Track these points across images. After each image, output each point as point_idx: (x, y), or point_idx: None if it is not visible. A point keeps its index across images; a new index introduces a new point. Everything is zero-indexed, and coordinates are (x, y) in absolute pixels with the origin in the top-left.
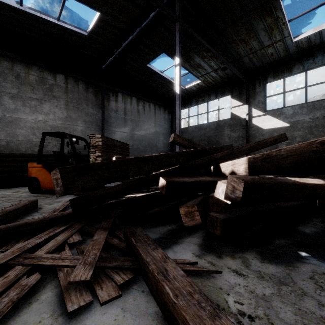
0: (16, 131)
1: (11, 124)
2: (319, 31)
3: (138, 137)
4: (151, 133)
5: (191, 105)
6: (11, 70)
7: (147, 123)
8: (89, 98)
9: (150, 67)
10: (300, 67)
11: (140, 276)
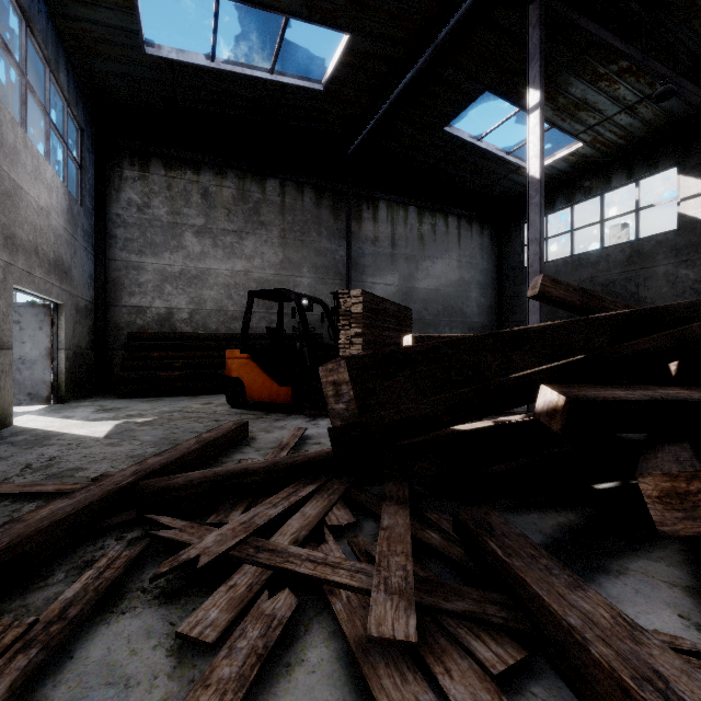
0: (203, 293)
1: (196, 281)
2: None
3: (421, 295)
4: (449, 284)
5: (553, 208)
6: (196, 185)
7: (441, 262)
8: (322, 219)
9: (452, 132)
10: None
11: (540, 658)
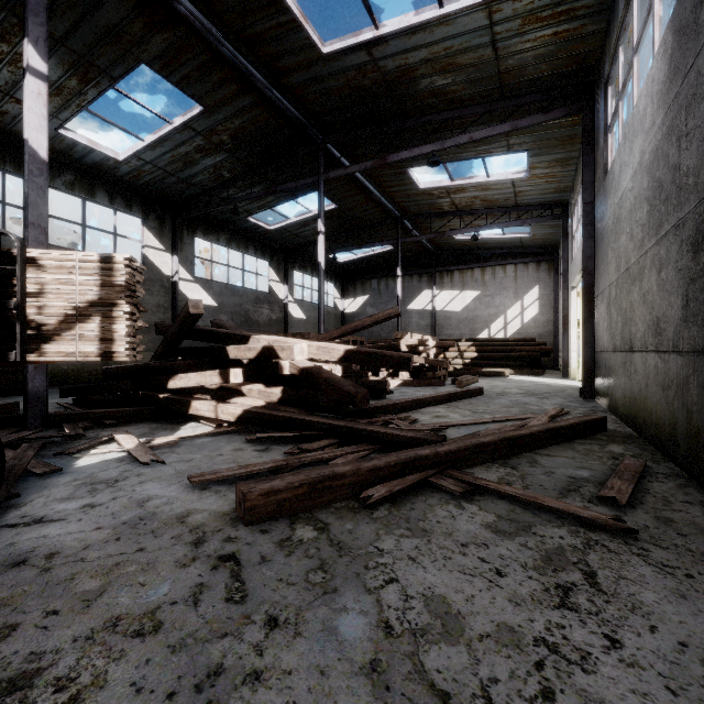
0: None
1: None
2: (95, 149)
3: None
4: None
5: None
6: None
7: None
8: None
9: None
10: None
11: None
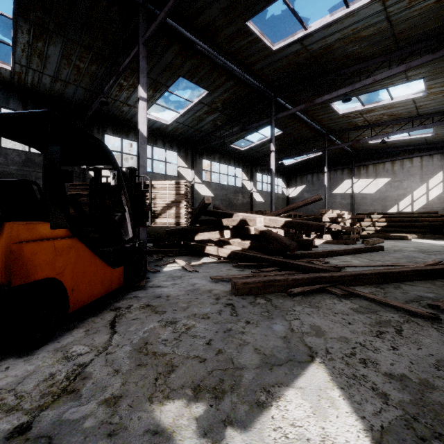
0: None
1: None
2: (158, 121)
3: None
4: None
5: None
6: None
7: None
8: None
9: None
10: (135, 136)
11: None
